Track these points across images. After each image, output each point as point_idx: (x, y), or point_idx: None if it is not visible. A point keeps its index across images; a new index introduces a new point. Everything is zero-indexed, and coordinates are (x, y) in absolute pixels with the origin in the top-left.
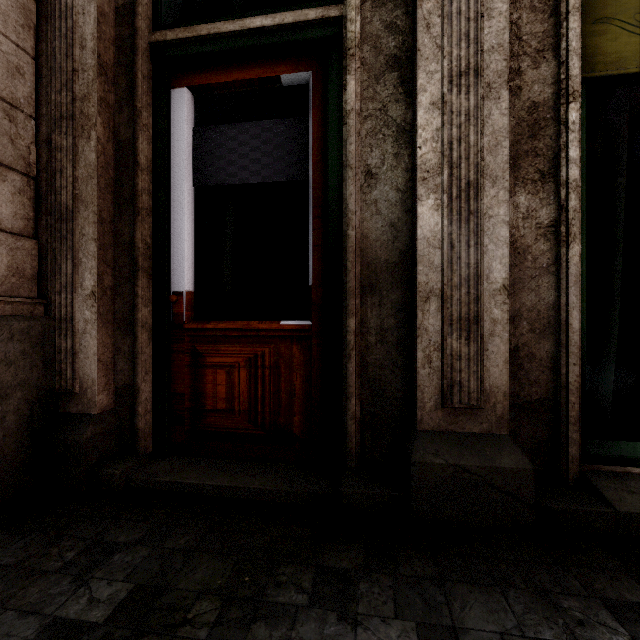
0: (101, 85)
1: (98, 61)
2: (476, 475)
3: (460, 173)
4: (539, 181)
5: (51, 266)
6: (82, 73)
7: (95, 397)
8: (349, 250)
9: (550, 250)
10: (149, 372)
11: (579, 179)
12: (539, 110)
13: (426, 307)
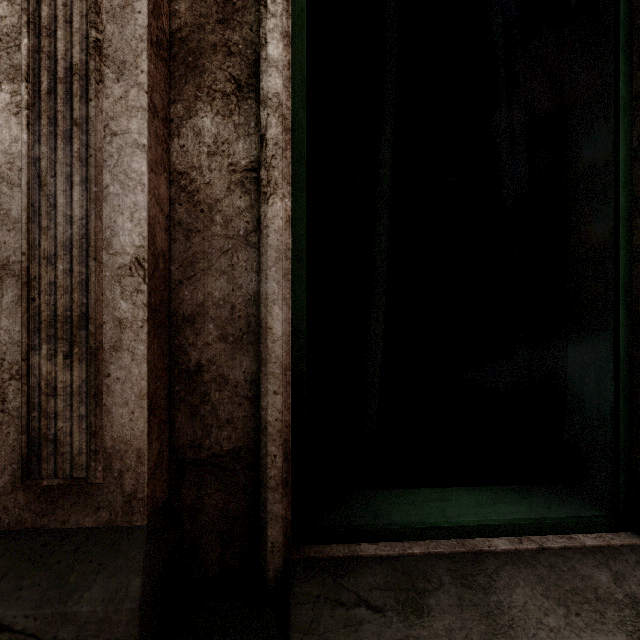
0: None
1: None
2: (24, 634)
3: (56, 47)
4: (234, 95)
5: None
6: None
7: None
8: None
9: (250, 208)
10: None
11: (288, 96)
12: None
13: None
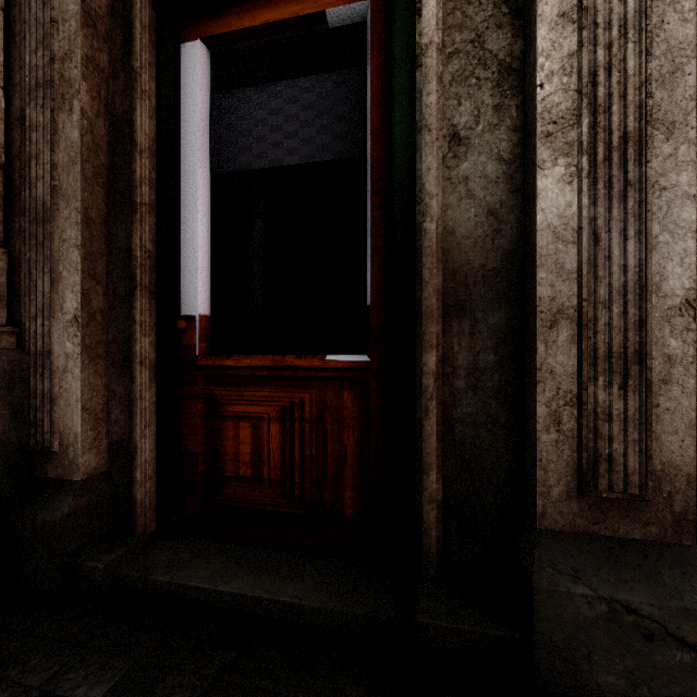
0: (87, 39)
1: (82, 7)
2: (649, 619)
3: (610, 121)
4: None
5: (25, 283)
6: (62, 24)
7: (78, 458)
8: (426, 252)
9: None
10: (150, 424)
11: None
12: None
13: (551, 336)
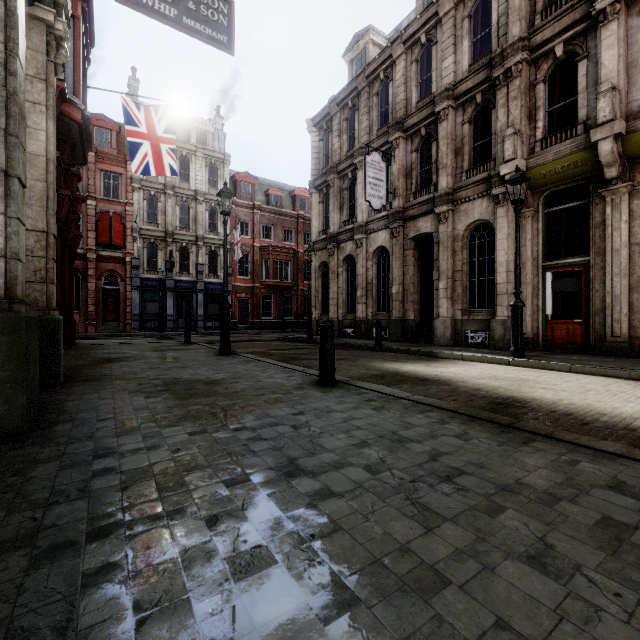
0: (531, 276)
1: (531, 271)
2: (615, 347)
3: (615, 293)
4: (639, 292)
5: None
6: (527, 274)
7: (530, 334)
8: (590, 306)
9: None
10: (541, 330)
11: None
12: (639, 277)
13: (608, 318)
